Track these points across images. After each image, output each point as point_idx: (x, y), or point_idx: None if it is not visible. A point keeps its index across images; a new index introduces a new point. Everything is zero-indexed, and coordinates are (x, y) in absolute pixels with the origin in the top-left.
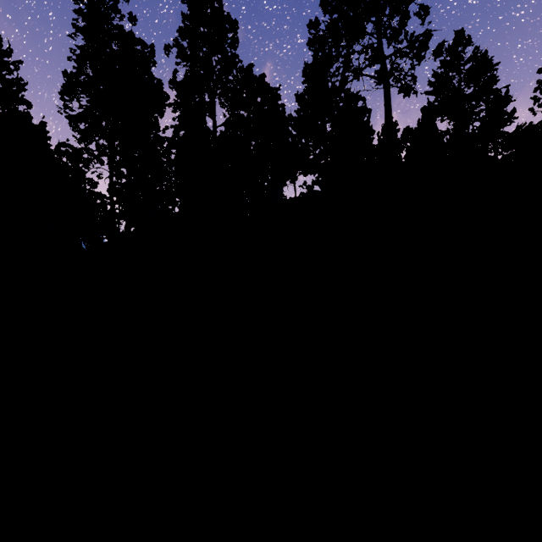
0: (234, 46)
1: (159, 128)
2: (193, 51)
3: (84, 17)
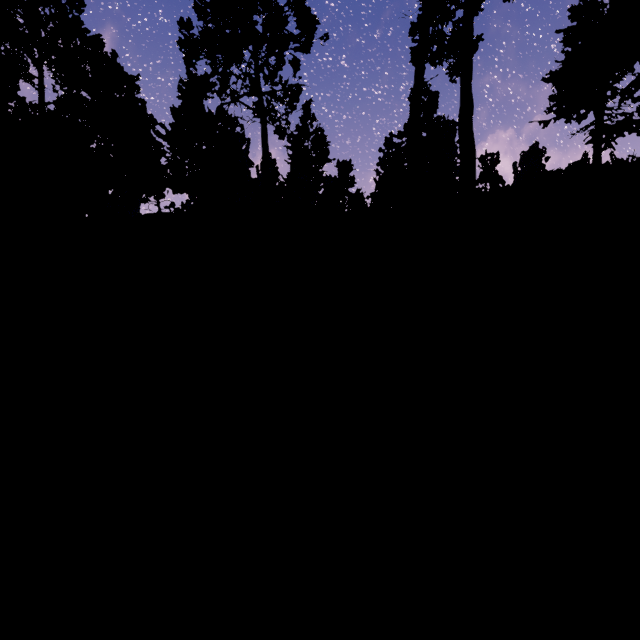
0: (77, 7)
1: None
2: None
3: None
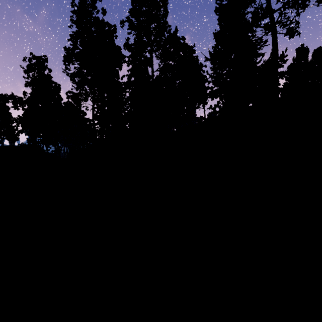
0: (165, 15)
1: (119, 76)
2: (138, 23)
3: (76, 13)
